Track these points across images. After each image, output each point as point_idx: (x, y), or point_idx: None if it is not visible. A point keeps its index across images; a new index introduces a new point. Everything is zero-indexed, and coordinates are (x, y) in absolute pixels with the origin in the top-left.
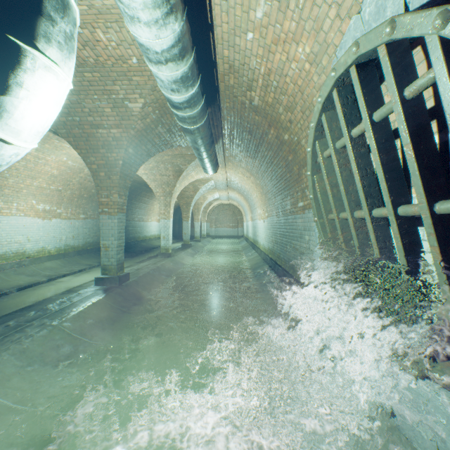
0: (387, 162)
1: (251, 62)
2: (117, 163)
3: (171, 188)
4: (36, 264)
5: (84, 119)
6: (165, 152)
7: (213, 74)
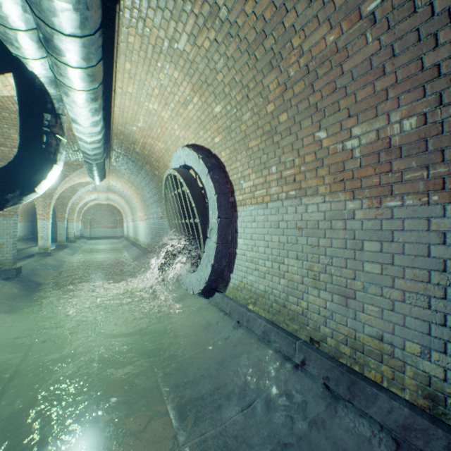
0: (183, 205)
1: (135, 136)
2: None
3: (52, 191)
4: None
5: None
6: None
7: (110, 133)
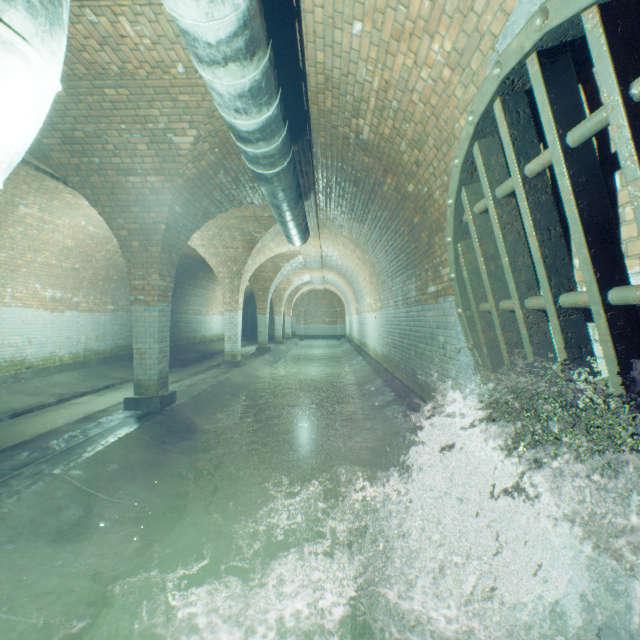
0: (591, 215)
1: (358, 72)
2: (157, 228)
3: (241, 267)
4: (41, 377)
5: (106, 161)
6: (231, 214)
7: (300, 90)
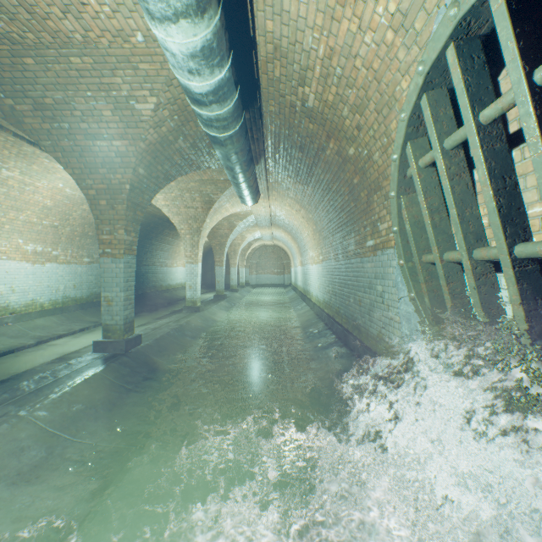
0: None
1: (305, 40)
2: (122, 188)
3: (200, 224)
4: (23, 321)
5: (75, 127)
6: (191, 177)
7: (251, 59)
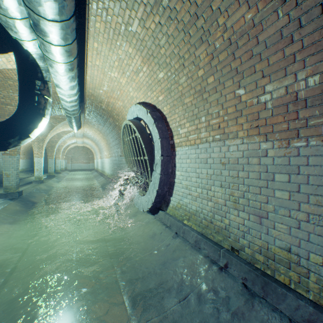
0: (136, 147)
1: (102, 97)
2: None
3: (44, 137)
4: None
5: None
6: None
7: (84, 95)
